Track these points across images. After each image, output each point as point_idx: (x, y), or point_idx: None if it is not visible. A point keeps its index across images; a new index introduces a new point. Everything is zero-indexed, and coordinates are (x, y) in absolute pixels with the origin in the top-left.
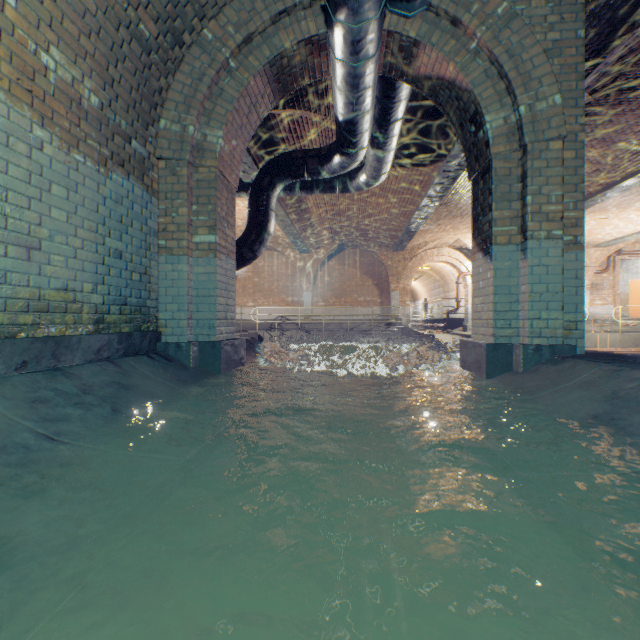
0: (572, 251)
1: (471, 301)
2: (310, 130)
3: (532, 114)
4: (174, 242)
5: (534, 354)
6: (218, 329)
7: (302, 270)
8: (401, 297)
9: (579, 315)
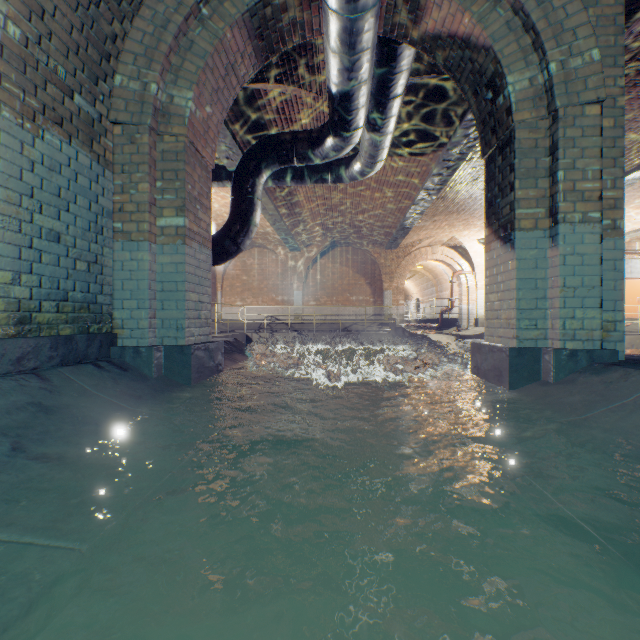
0: (610, 238)
1: (485, 298)
2: (300, 111)
3: (565, 72)
4: (133, 225)
5: (568, 361)
6: (188, 331)
7: (292, 268)
8: (394, 296)
9: (618, 314)
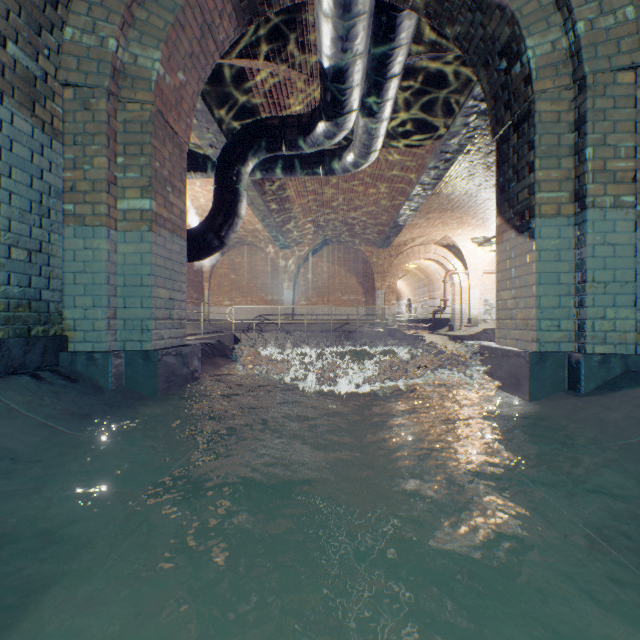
0: None
1: (496, 295)
2: (289, 94)
3: (594, 33)
4: (87, 207)
5: (600, 368)
6: (155, 333)
7: (282, 267)
8: (387, 296)
9: None
